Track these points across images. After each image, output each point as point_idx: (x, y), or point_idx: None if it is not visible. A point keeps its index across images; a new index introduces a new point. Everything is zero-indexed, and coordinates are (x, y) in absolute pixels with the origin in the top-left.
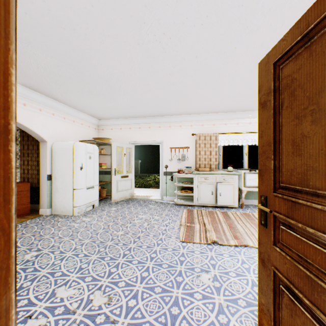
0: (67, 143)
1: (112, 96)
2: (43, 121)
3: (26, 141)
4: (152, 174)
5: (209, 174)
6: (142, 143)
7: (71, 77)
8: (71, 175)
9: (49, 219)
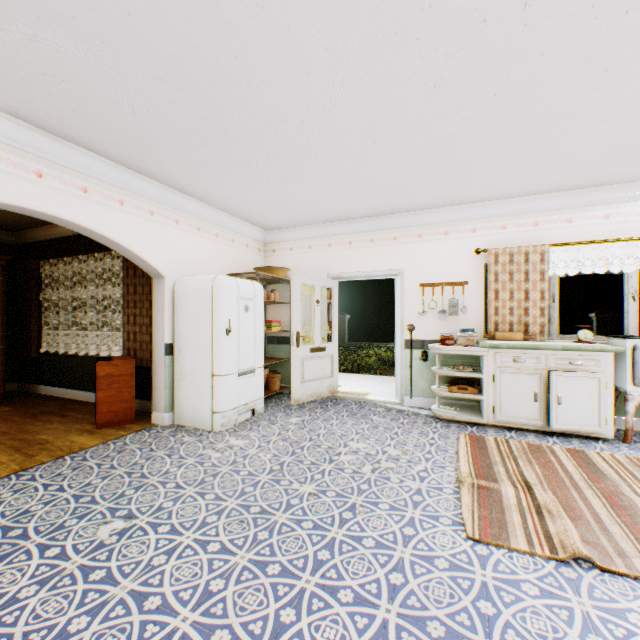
0: (201, 280)
1: (291, 169)
2: (156, 236)
3: (131, 279)
4: (373, 343)
5: (527, 348)
6: (355, 277)
7: (202, 130)
8: (207, 345)
9: (166, 436)
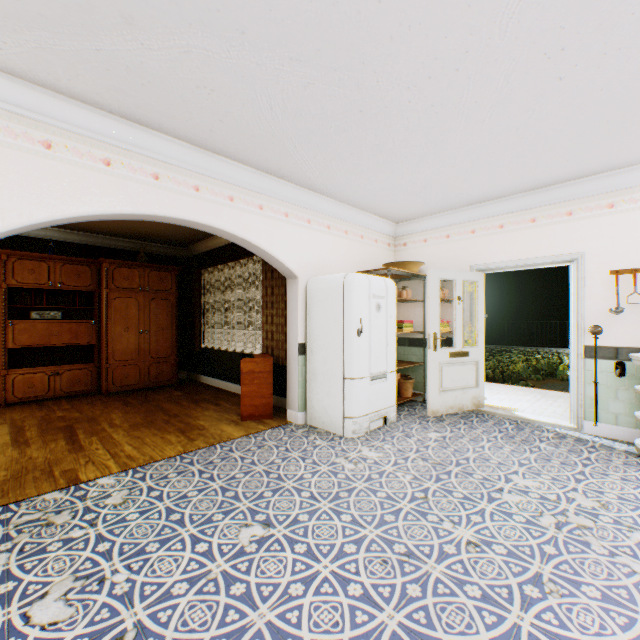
0: (332, 278)
1: (432, 142)
2: (290, 238)
3: (269, 281)
4: (517, 347)
5: None
6: (507, 268)
7: (335, 113)
8: (338, 346)
9: (299, 437)
